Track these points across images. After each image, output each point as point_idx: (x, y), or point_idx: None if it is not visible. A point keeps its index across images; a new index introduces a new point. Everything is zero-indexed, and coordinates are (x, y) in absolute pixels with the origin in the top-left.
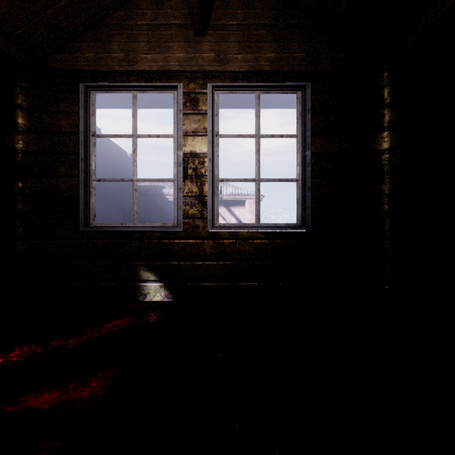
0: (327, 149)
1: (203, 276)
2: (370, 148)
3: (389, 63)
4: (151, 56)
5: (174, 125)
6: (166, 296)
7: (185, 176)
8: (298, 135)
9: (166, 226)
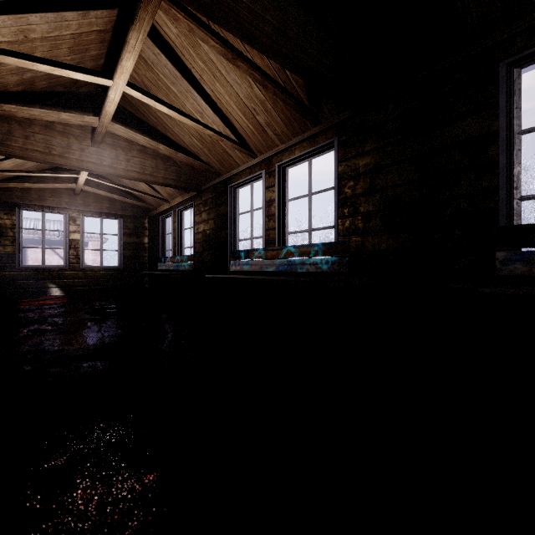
0: (129, 241)
1: (79, 285)
2: (143, 242)
3: (148, 217)
4: (52, 199)
5: (64, 227)
6: (61, 293)
7: (70, 248)
8: (118, 235)
9: (60, 266)
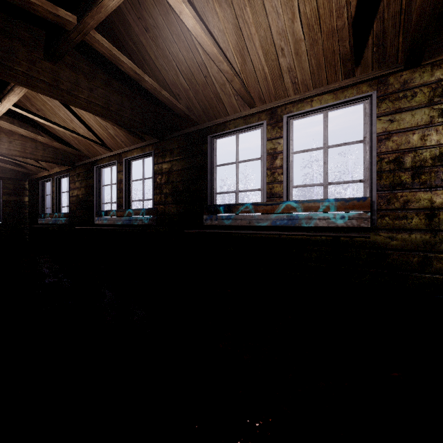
0: (9, 199)
1: None
2: (23, 200)
3: (29, 180)
4: None
5: None
6: None
7: None
8: None
9: None
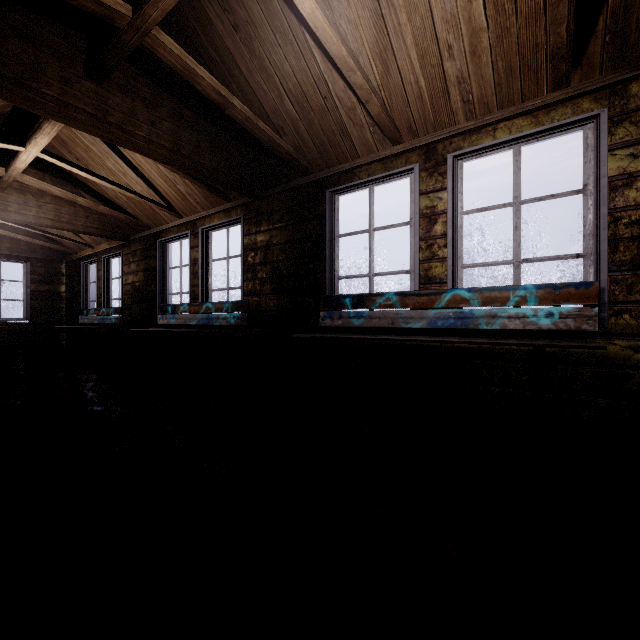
0: (39, 289)
1: None
2: (59, 291)
3: (66, 262)
4: None
5: None
6: None
7: None
8: (24, 281)
9: None
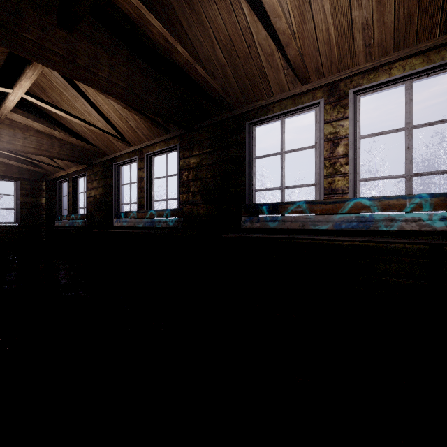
0: (26, 201)
1: None
2: (40, 202)
3: (46, 181)
4: None
5: None
6: None
7: None
8: (15, 195)
9: None
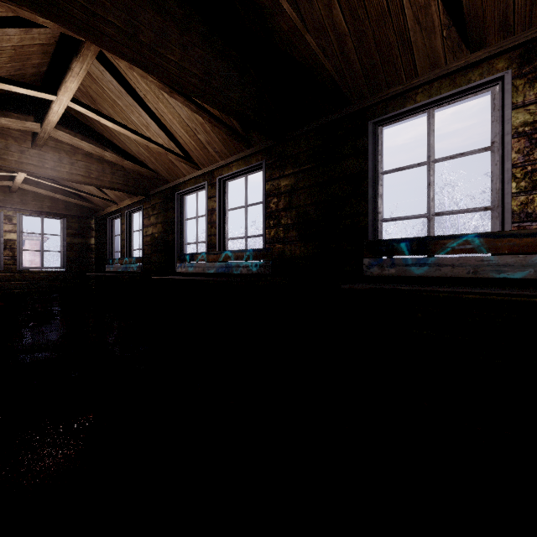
0: (73, 242)
1: (15, 288)
2: (89, 243)
3: (95, 218)
4: None
5: None
6: None
7: (5, 248)
8: (61, 235)
9: None
